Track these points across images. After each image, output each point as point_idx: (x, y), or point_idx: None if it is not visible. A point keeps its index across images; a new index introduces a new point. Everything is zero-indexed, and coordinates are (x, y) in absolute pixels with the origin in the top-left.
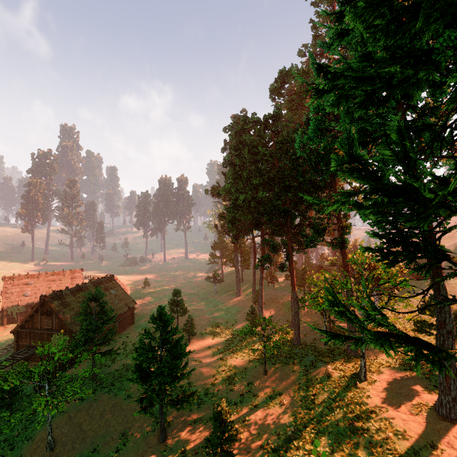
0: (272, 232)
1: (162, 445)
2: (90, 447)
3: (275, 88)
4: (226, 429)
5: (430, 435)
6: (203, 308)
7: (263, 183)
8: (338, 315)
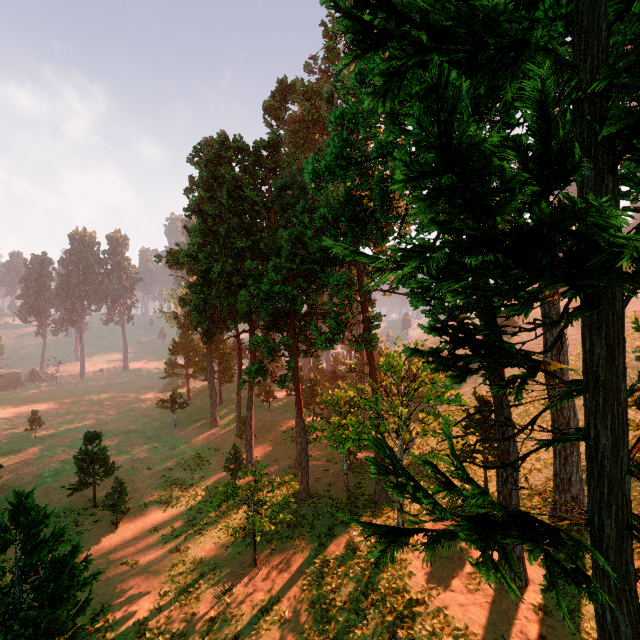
0: (267, 325)
1: None
2: None
3: (271, 107)
4: None
5: (499, 625)
6: (150, 455)
7: (252, 248)
8: (394, 489)
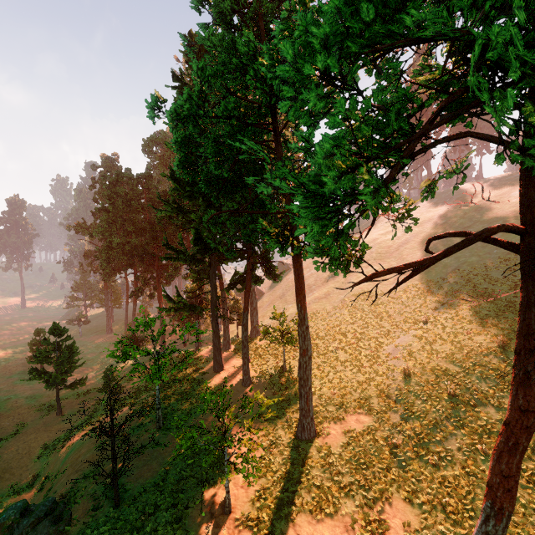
0: (144, 270)
1: (60, 416)
2: None
3: (147, 146)
4: (114, 378)
5: None
6: None
7: (136, 231)
8: (169, 301)
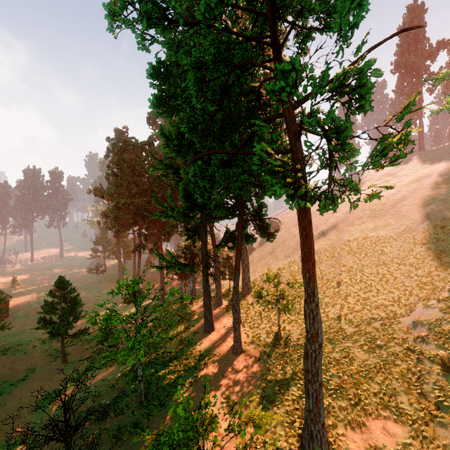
0: (147, 227)
1: (64, 363)
2: (0, 382)
3: (151, 118)
4: (110, 332)
5: None
6: (86, 294)
7: (139, 192)
8: (160, 259)
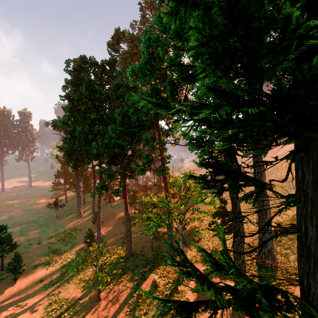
0: (108, 162)
1: None
2: None
3: (112, 44)
4: None
5: None
6: (40, 235)
7: (100, 118)
8: (183, 275)
